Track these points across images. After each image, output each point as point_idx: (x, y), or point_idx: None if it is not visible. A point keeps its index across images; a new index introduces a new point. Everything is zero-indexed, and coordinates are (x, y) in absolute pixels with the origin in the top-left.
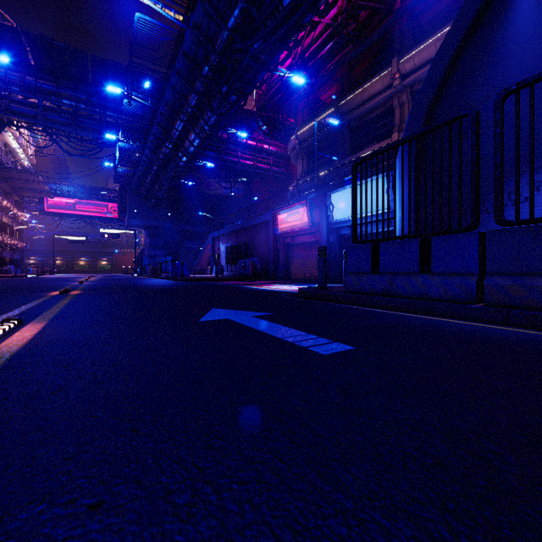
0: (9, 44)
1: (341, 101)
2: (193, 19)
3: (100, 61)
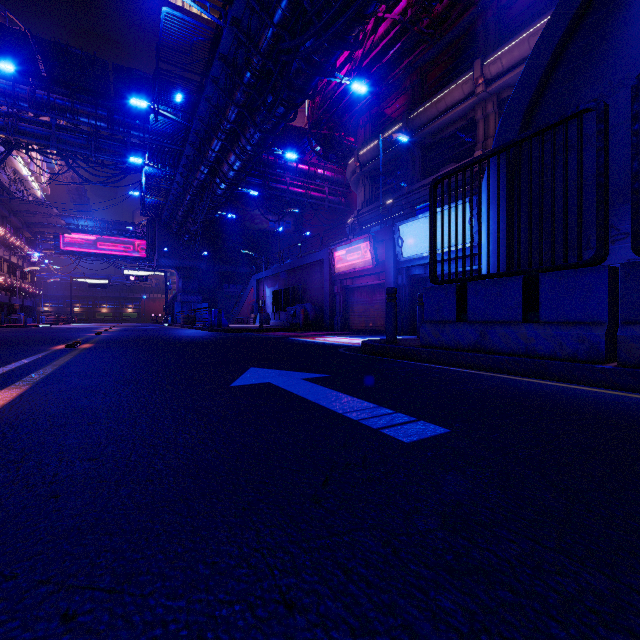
0: (17, 52)
1: (411, 113)
2: (232, 14)
3: (123, 70)
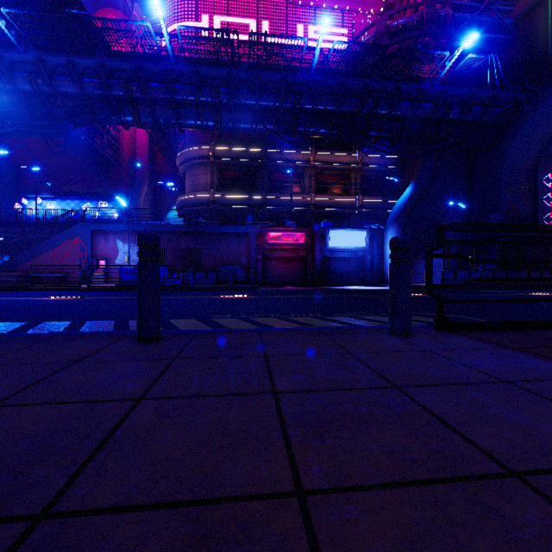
0: None
1: (269, 149)
2: (322, 79)
3: None
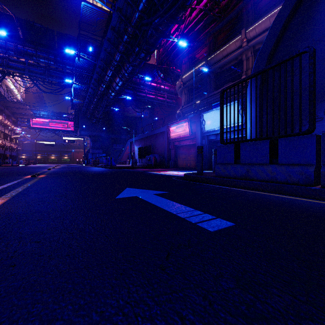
0: (8, 25)
1: (209, 57)
2: (117, 5)
3: (62, 35)
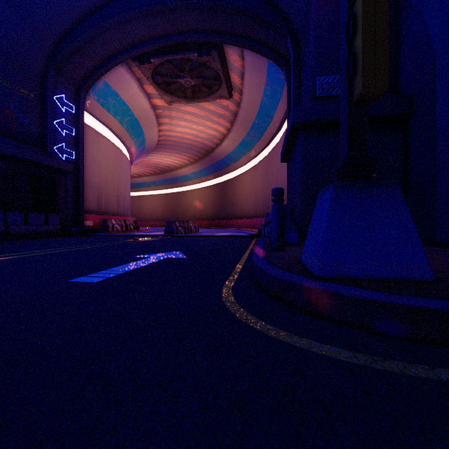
0: None
1: None
2: None
3: None
